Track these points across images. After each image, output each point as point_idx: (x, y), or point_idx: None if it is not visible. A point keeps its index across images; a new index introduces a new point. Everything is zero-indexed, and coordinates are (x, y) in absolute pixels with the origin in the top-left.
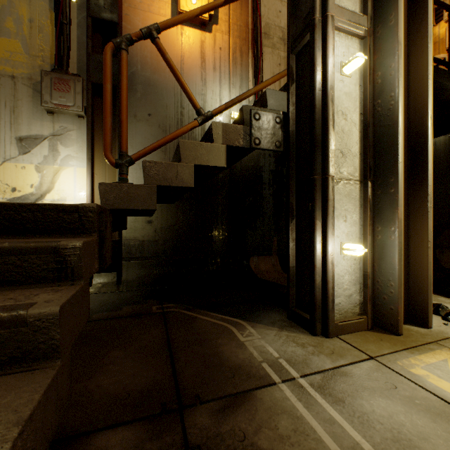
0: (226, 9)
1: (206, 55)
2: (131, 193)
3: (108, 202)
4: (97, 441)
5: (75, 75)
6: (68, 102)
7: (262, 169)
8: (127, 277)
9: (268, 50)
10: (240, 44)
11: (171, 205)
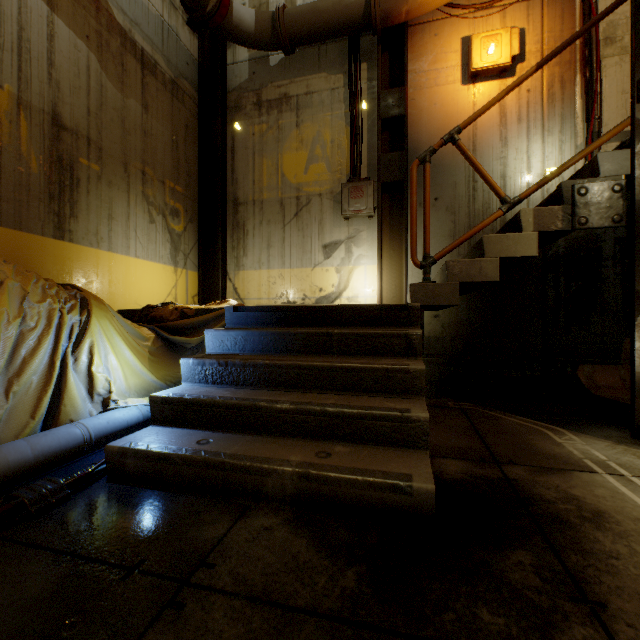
0: (536, 36)
1: (506, 108)
2: (436, 291)
3: (416, 300)
4: (438, 460)
5: (366, 179)
6: (361, 206)
7: (600, 238)
8: None
9: (611, 62)
10: (559, 73)
11: (460, 297)
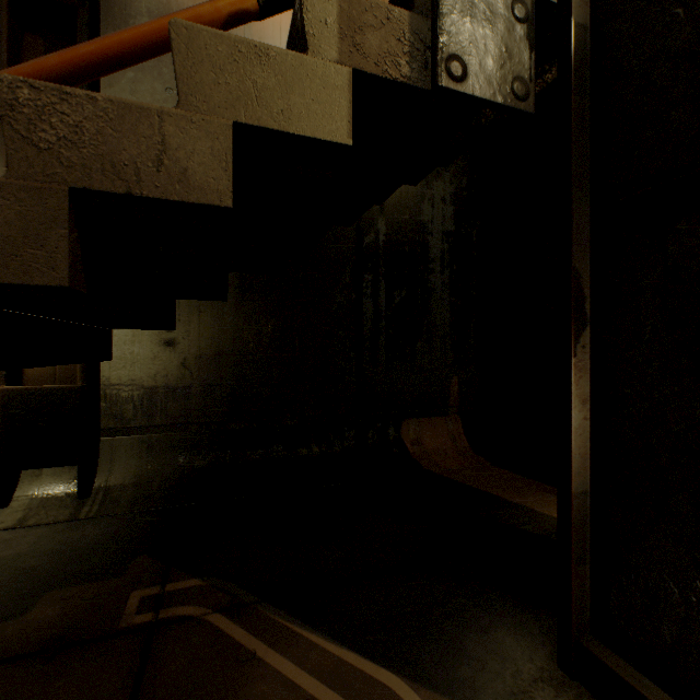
0: None
1: None
2: None
3: None
4: None
5: None
6: None
7: (428, 228)
8: (110, 476)
9: None
10: None
11: (221, 304)
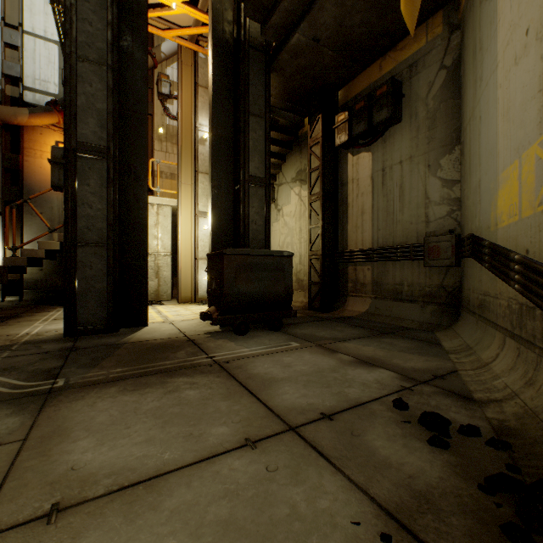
0: None
1: None
2: (17, 260)
3: (7, 263)
4: None
5: None
6: None
7: None
8: (27, 298)
9: None
10: None
11: (55, 261)
